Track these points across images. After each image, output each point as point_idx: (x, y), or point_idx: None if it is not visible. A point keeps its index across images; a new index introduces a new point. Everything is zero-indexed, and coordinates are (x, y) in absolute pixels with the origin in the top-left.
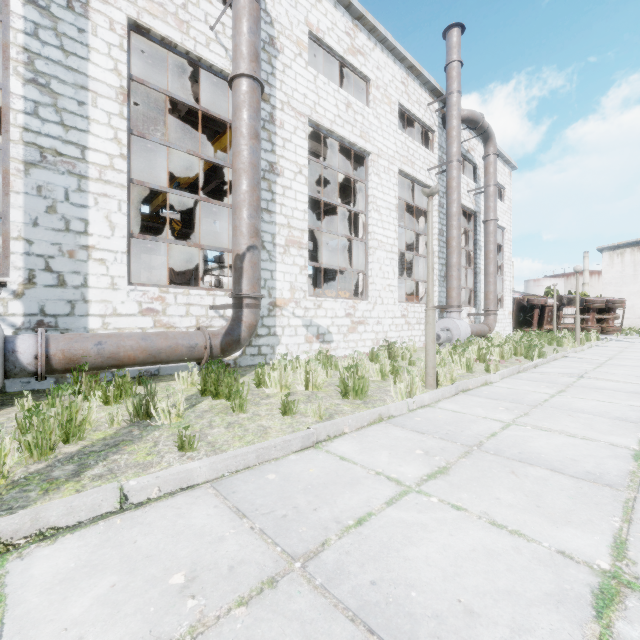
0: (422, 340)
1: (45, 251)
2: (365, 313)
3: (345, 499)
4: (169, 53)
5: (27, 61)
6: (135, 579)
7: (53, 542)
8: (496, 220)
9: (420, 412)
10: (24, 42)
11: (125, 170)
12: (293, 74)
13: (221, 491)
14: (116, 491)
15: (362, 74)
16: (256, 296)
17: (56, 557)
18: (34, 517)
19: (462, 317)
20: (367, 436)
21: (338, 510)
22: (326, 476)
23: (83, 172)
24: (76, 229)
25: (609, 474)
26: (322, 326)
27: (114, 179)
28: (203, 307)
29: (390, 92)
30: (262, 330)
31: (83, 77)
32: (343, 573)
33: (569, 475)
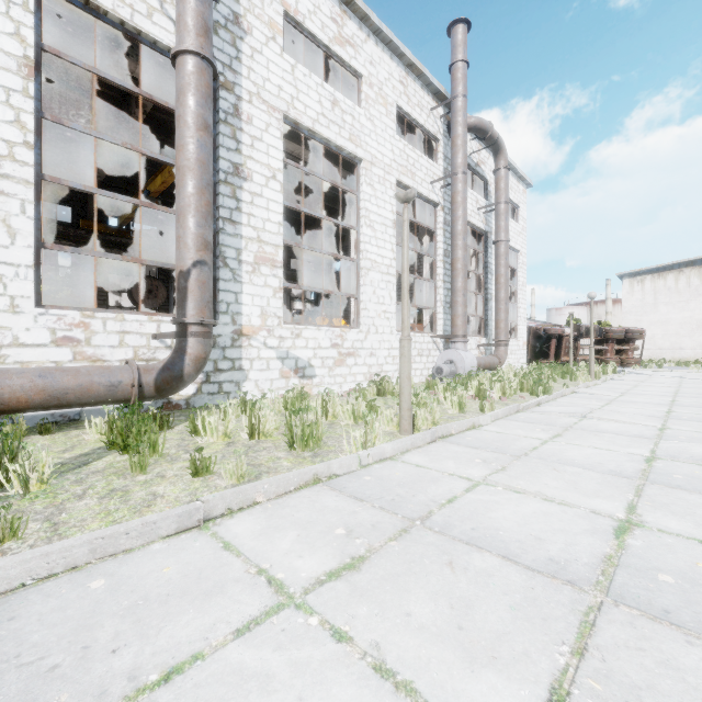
0: (424, 374)
1: None
2: (356, 343)
3: (178, 626)
4: (98, 22)
5: None
6: None
7: None
8: (507, 241)
9: (375, 468)
10: None
11: (31, 162)
12: (264, 61)
13: None
14: None
15: (352, 68)
16: (204, 322)
17: None
18: None
19: (471, 348)
20: (285, 507)
21: (151, 650)
22: (180, 580)
23: None
24: None
25: (577, 562)
26: (302, 358)
27: (15, 173)
28: (143, 336)
29: (386, 92)
30: (224, 363)
31: None
32: None
33: (524, 566)
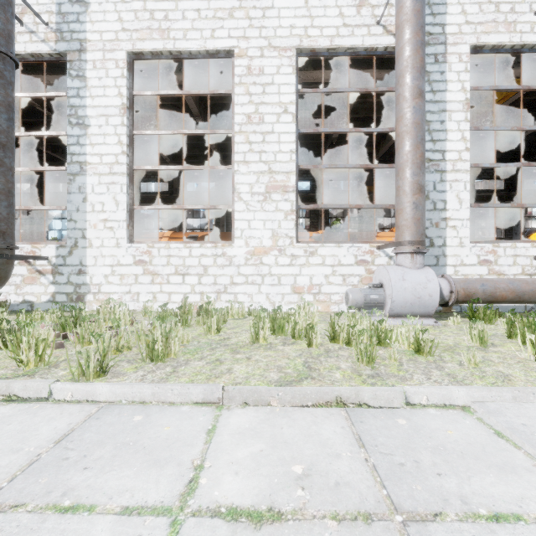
0: None
1: None
2: None
3: None
4: (494, 55)
5: None
6: None
7: None
8: None
9: None
10: None
11: (468, 159)
12: None
13: None
14: None
15: None
16: None
17: None
18: None
19: None
20: None
21: None
22: None
23: (443, 168)
24: (439, 208)
25: None
26: None
27: (461, 167)
28: (527, 257)
29: None
30: None
31: (443, 104)
32: None
33: None
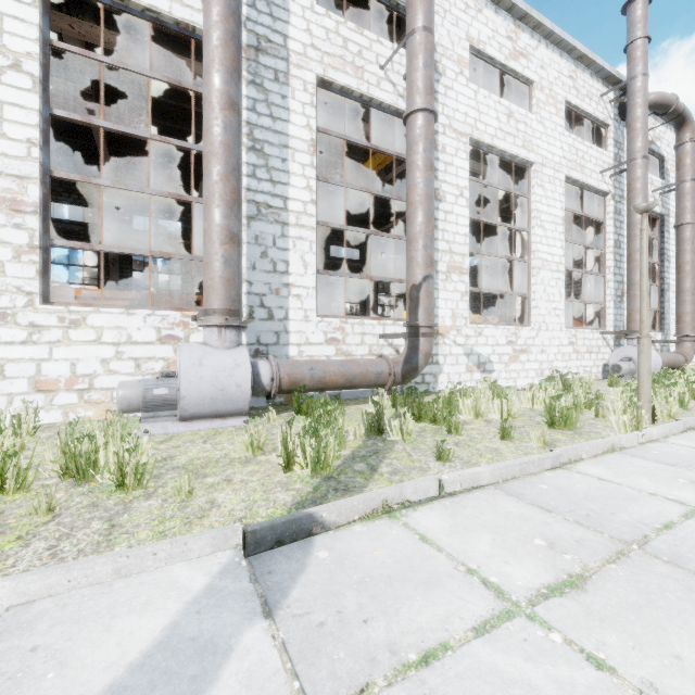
0: (593, 371)
1: (260, 290)
2: (528, 340)
3: (635, 509)
4: (345, 100)
5: (249, 132)
6: (505, 538)
7: (415, 510)
8: (694, 223)
9: (652, 446)
10: (247, 117)
11: (314, 214)
12: (454, 94)
13: (509, 492)
14: (436, 481)
15: (524, 78)
16: (432, 325)
17: (429, 518)
18: (400, 491)
19: None
20: (609, 463)
21: (636, 516)
22: (598, 491)
23: (285, 220)
24: (280, 270)
25: None
26: (483, 355)
27: (307, 223)
28: (375, 336)
29: (556, 91)
30: None
31: (285, 137)
32: (683, 557)
33: None
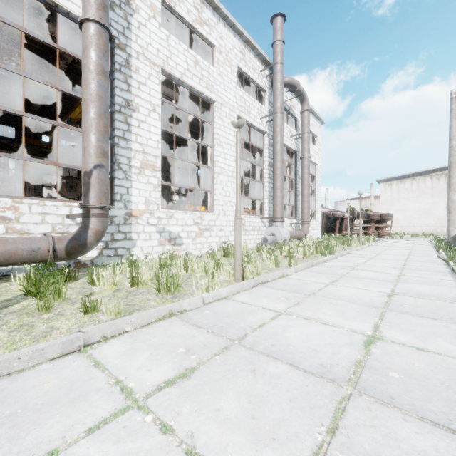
0: (256, 242)
1: None
2: (210, 222)
3: (44, 428)
4: None
5: None
6: None
7: None
8: (309, 157)
9: (214, 305)
10: None
11: None
12: (147, 31)
13: None
14: None
15: (208, 41)
16: (102, 207)
17: None
18: None
19: (286, 225)
20: (146, 334)
21: (17, 450)
22: (55, 392)
23: None
24: None
25: (338, 365)
26: (174, 232)
27: None
28: (59, 216)
29: (231, 57)
30: (118, 235)
31: None
32: None
33: (303, 370)
